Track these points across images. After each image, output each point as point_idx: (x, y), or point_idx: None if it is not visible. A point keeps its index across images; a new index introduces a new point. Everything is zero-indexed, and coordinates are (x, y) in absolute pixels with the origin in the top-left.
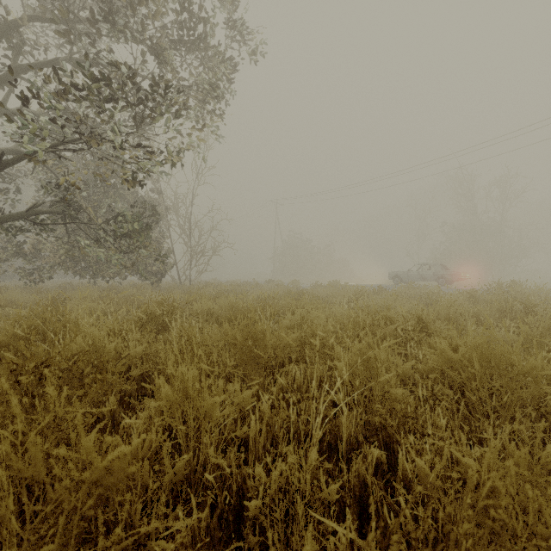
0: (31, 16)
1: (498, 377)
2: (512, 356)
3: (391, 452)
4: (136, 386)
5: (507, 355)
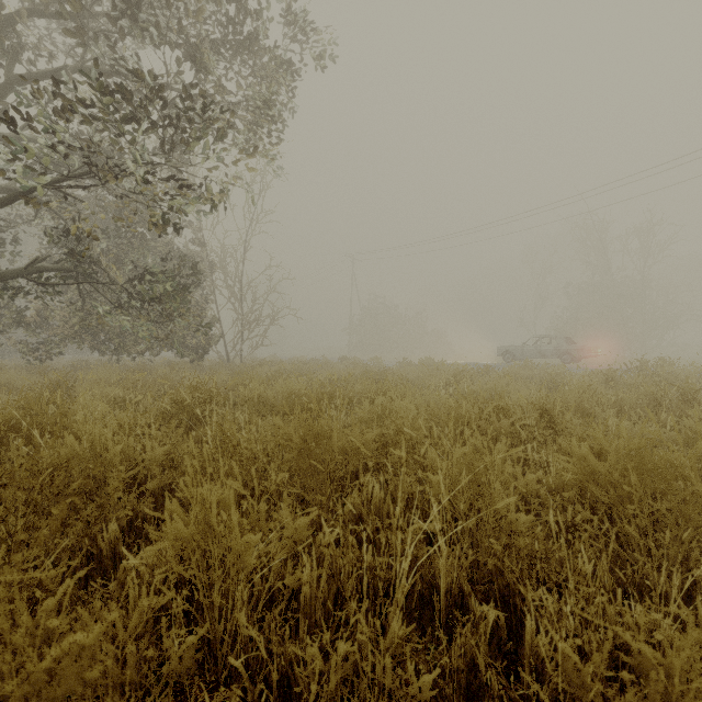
0: (30, 12)
1: (662, 496)
2: (675, 464)
3: (510, 608)
4: (152, 505)
5: (678, 466)
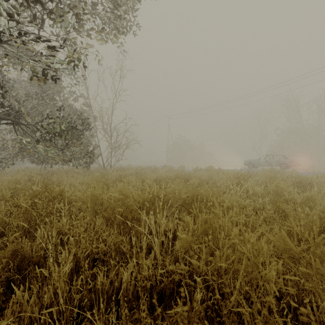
0: None
1: None
2: None
3: None
4: None
5: None
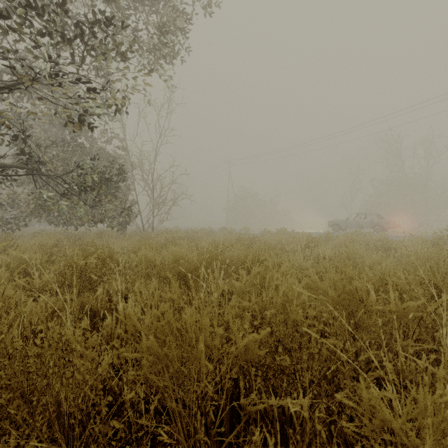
0: None
1: None
2: None
3: None
4: None
5: None
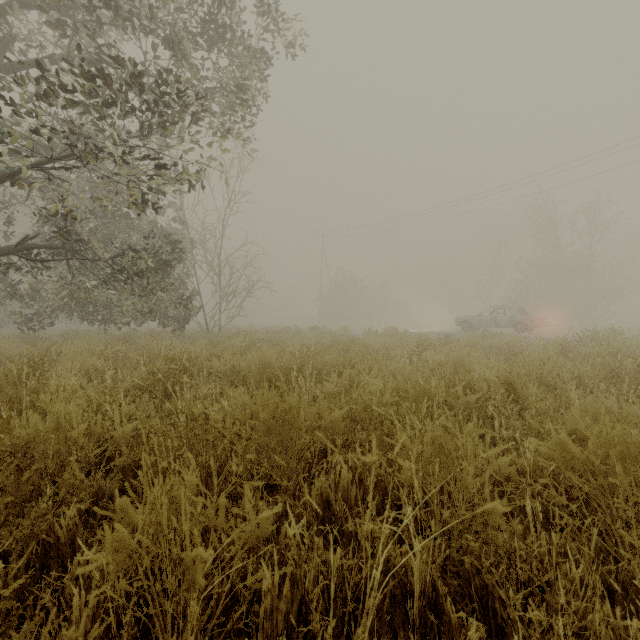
0: (19, 4)
1: None
2: None
3: (489, 610)
4: (118, 484)
5: None
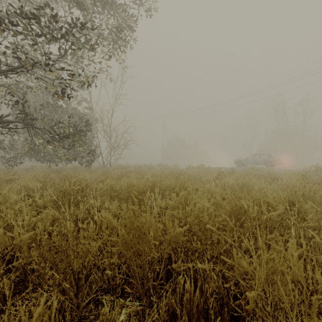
0: None
1: None
2: None
3: None
4: (8, 286)
5: None
